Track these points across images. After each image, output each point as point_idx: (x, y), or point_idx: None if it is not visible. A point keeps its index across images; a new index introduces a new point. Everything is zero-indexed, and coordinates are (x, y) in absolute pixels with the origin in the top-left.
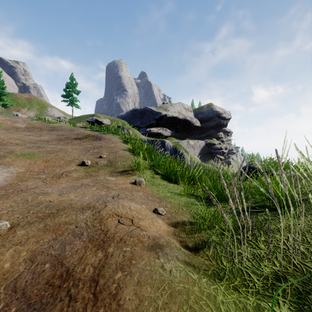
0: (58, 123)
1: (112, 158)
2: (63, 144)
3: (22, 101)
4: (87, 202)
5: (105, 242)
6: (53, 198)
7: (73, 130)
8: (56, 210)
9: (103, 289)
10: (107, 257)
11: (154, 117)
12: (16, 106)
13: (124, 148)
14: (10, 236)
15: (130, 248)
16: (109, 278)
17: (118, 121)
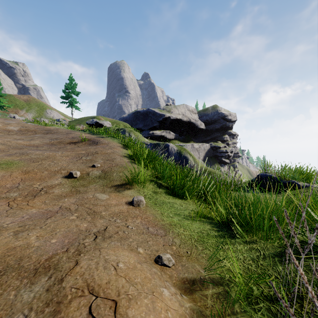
0: (55, 126)
1: (107, 168)
2: (54, 149)
3: (20, 102)
4: (49, 253)
5: None
6: (1, 243)
7: (69, 133)
8: None
9: None
10: None
11: (157, 119)
12: (14, 107)
13: (122, 155)
14: None
15: None
16: None
17: (120, 123)
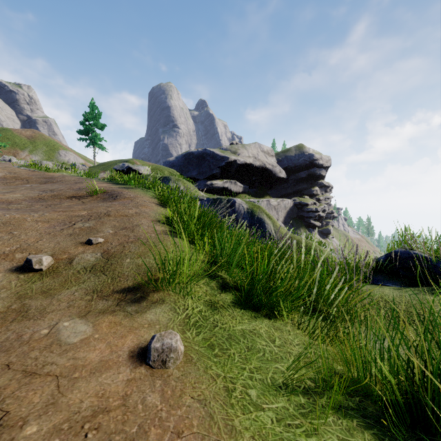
0: (62, 172)
1: (116, 245)
2: (37, 207)
3: (21, 140)
4: None
5: None
6: None
7: (80, 182)
8: None
9: None
10: None
11: (218, 164)
12: (11, 147)
13: (155, 218)
14: None
15: None
16: None
17: (164, 169)
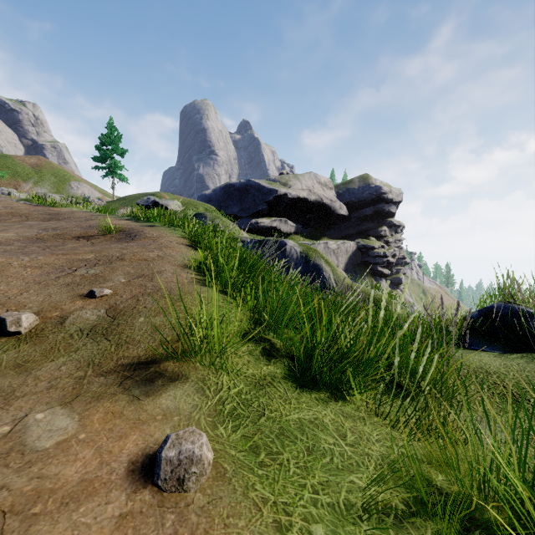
0: (72, 207)
1: (127, 299)
2: (32, 249)
3: (24, 169)
4: None
5: None
6: None
7: (92, 219)
8: None
9: None
10: None
11: (265, 199)
12: (12, 177)
13: (182, 263)
14: None
15: None
16: None
17: (199, 205)
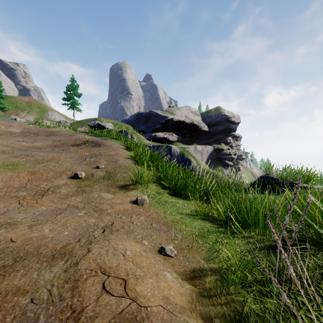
0: (57, 128)
1: (111, 169)
2: (58, 151)
3: (21, 104)
4: (63, 242)
5: None
6: (18, 234)
7: (72, 135)
8: (12, 259)
9: None
10: None
11: (160, 121)
12: (15, 109)
13: (125, 156)
14: None
15: None
16: None
17: (122, 125)
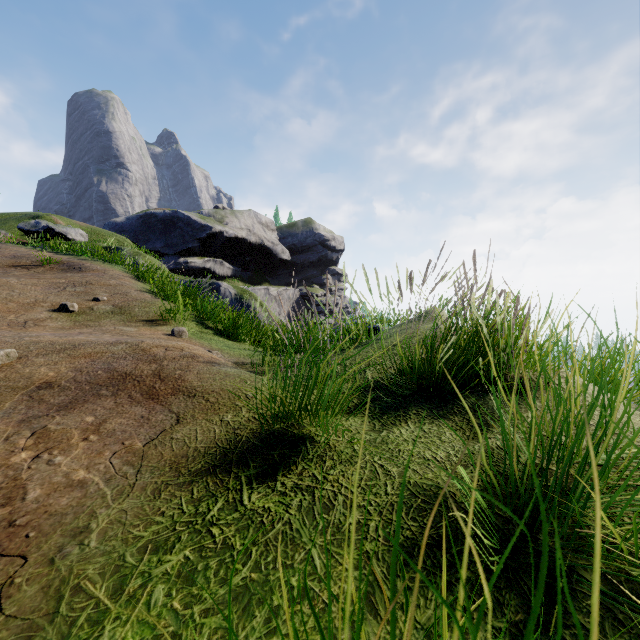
0: None
1: (121, 302)
2: None
3: None
4: (112, 340)
5: (157, 360)
6: (53, 339)
7: None
8: (71, 346)
9: (167, 377)
10: (164, 366)
11: (197, 235)
12: None
13: (139, 289)
14: (28, 362)
15: (186, 362)
16: (170, 373)
17: (108, 235)
